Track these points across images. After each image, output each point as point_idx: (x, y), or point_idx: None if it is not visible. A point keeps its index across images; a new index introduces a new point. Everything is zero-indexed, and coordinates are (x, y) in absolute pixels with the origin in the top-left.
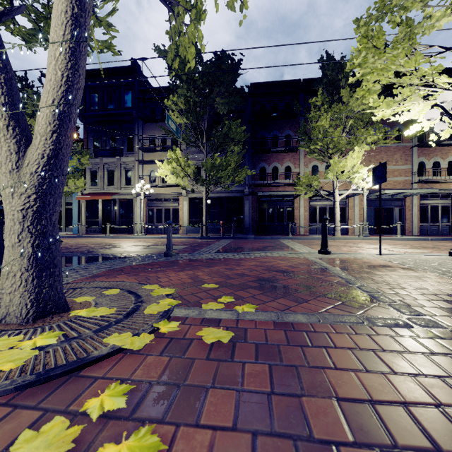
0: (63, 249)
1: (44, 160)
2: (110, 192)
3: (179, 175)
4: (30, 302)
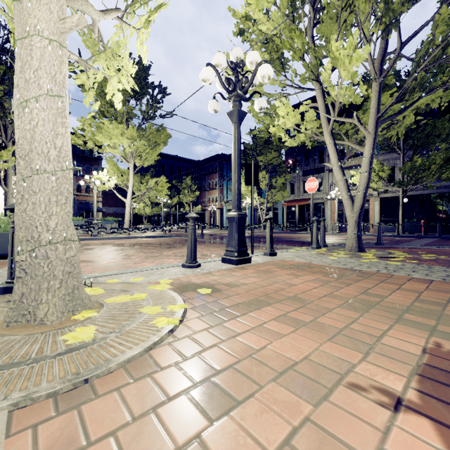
0: (298, 239)
1: (360, 206)
2: (305, 198)
3: (373, 180)
4: (357, 247)
